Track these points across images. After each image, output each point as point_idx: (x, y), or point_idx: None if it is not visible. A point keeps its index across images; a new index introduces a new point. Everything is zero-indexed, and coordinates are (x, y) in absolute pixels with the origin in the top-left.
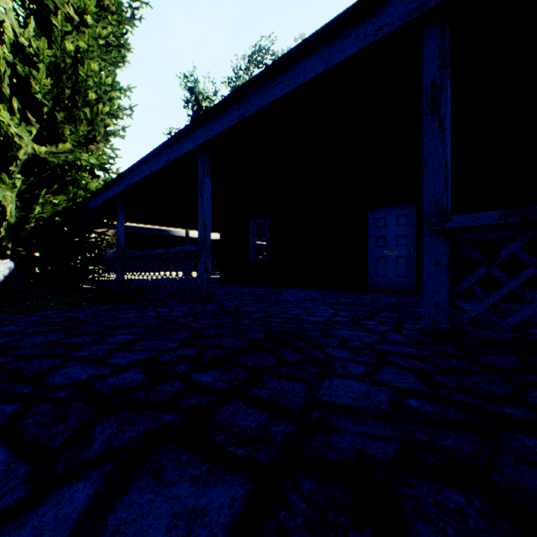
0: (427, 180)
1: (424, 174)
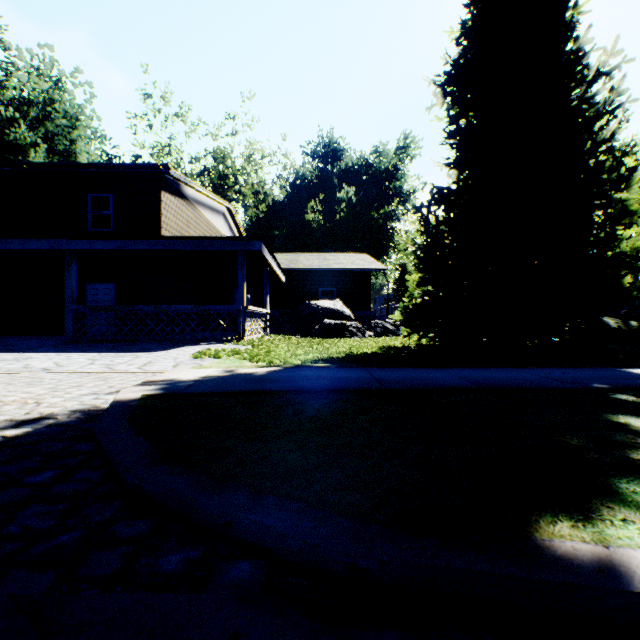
0: (67, 292)
1: (66, 290)
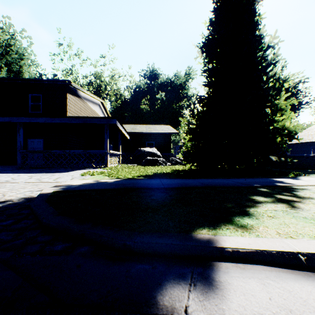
0: (18, 143)
1: (17, 142)
